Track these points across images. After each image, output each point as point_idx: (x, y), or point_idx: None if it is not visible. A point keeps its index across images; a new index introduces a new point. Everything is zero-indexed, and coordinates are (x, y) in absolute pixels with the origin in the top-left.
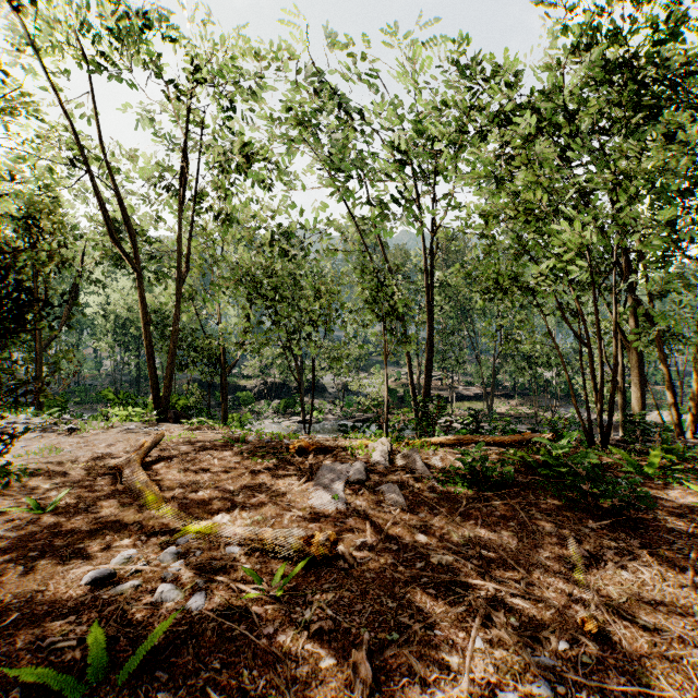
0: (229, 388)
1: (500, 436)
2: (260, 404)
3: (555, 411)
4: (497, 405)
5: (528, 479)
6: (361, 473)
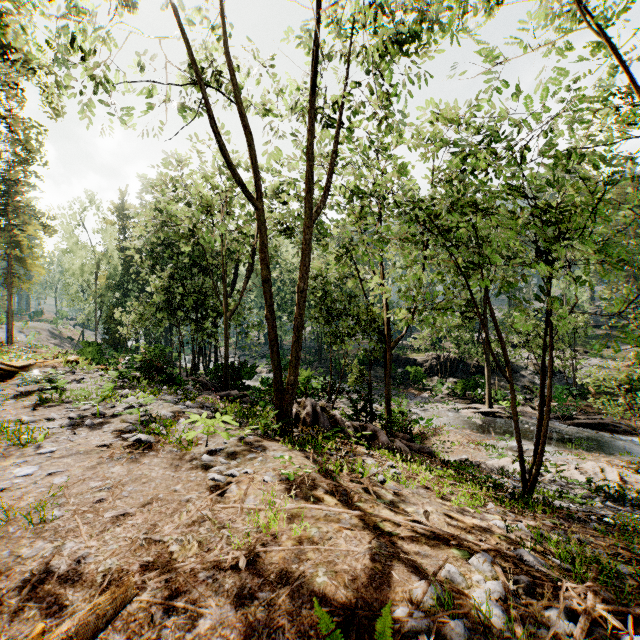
0: (398, 361)
1: None
2: (431, 380)
3: None
4: None
5: None
6: None
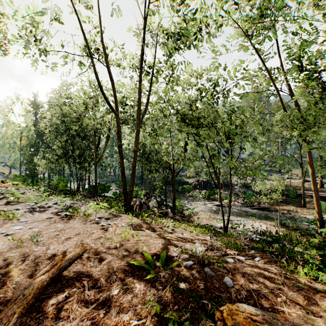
0: (180, 182)
1: None
2: (195, 191)
3: None
4: None
5: None
6: None
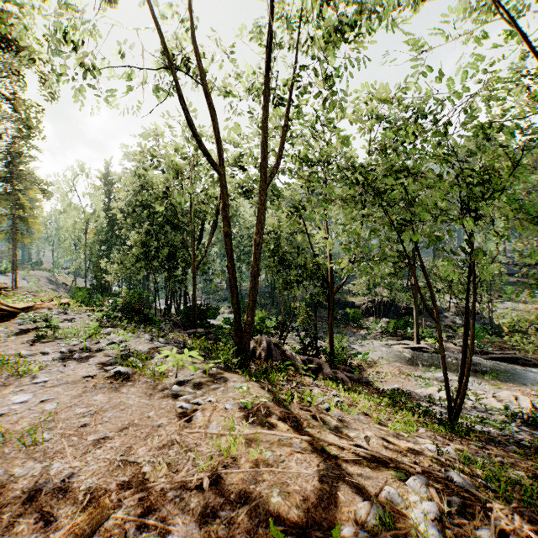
0: (339, 303)
1: None
2: (367, 320)
3: None
4: None
5: None
6: None
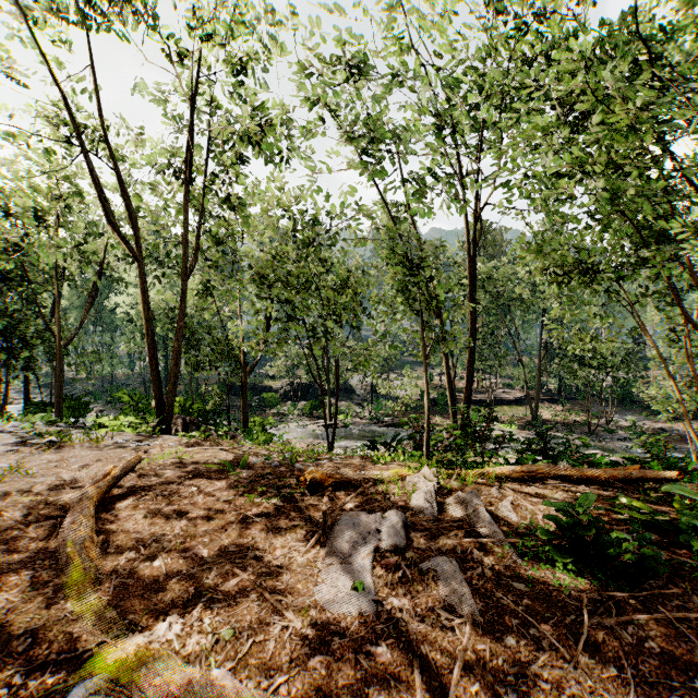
0: (255, 389)
1: (588, 469)
2: (286, 405)
3: (610, 419)
4: (541, 410)
5: (666, 554)
6: (398, 533)
